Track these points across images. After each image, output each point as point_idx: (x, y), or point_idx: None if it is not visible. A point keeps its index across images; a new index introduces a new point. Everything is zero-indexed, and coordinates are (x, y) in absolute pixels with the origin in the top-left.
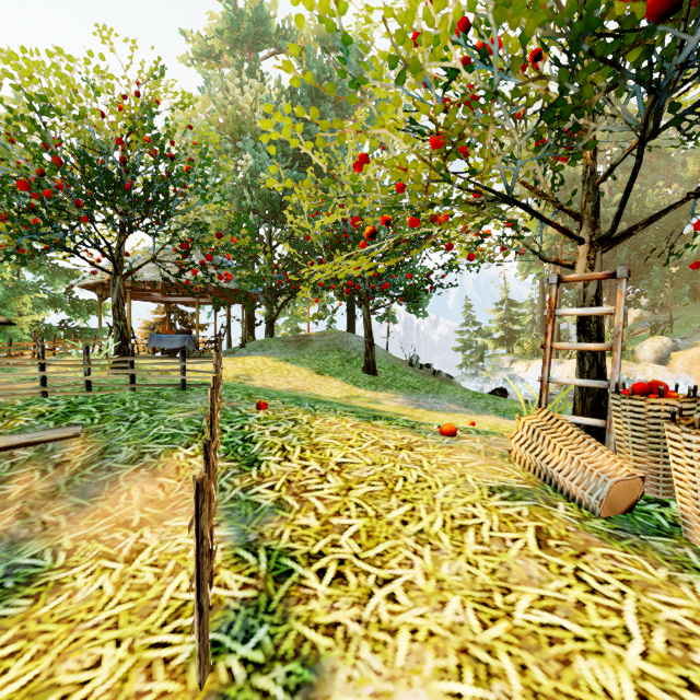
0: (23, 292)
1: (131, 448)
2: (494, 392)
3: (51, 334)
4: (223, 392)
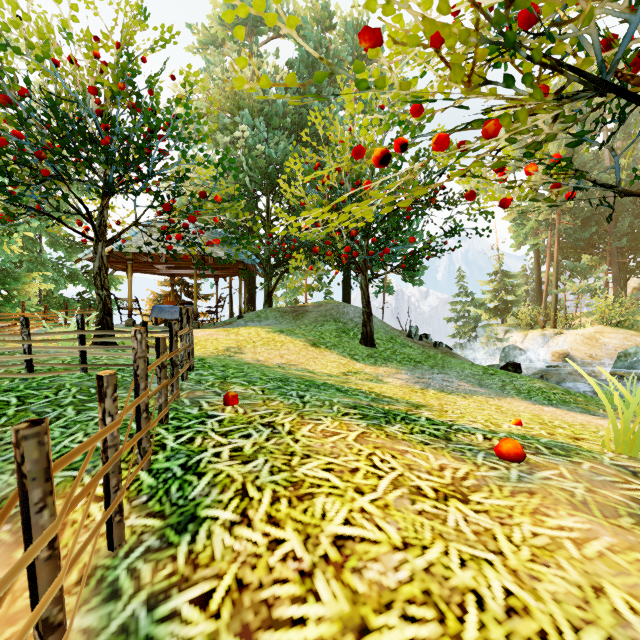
0: (41, 267)
1: (14, 477)
2: (506, 367)
3: (69, 305)
4: (193, 373)
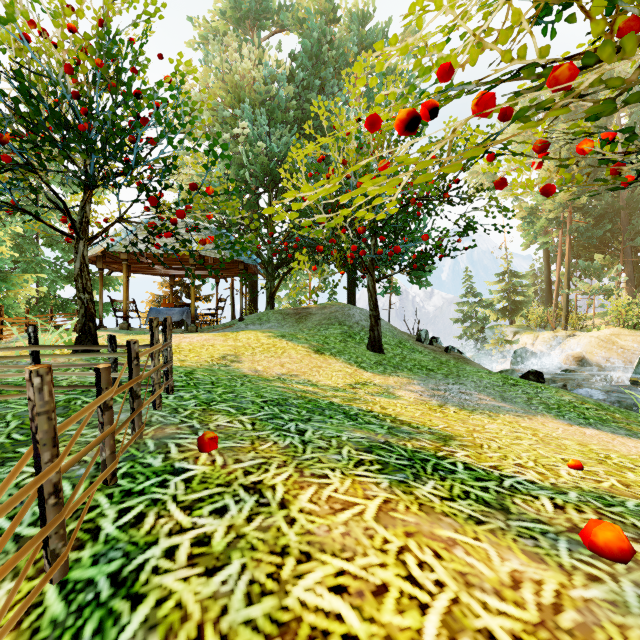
0: (37, 267)
1: None
2: (527, 375)
3: (67, 307)
4: (172, 396)
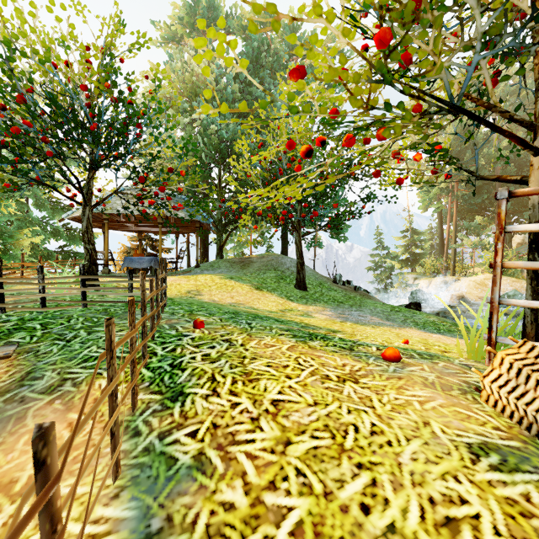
0: (29, 224)
1: (55, 373)
2: (410, 305)
3: (52, 257)
4: (167, 308)
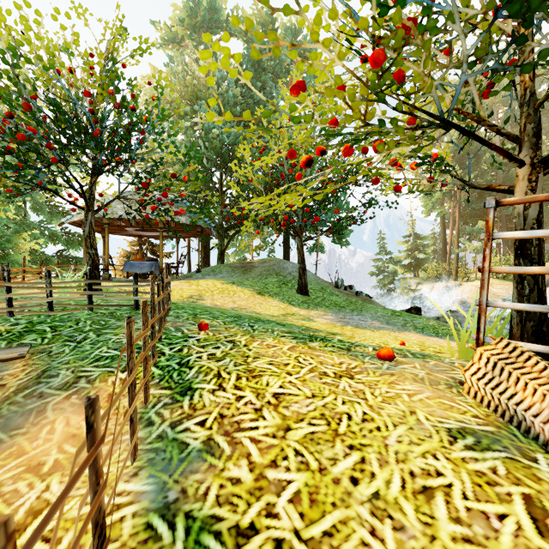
0: (27, 228)
1: (69, 372)
2: (410, 310)
3: (50, 261)
4: (172, 311)
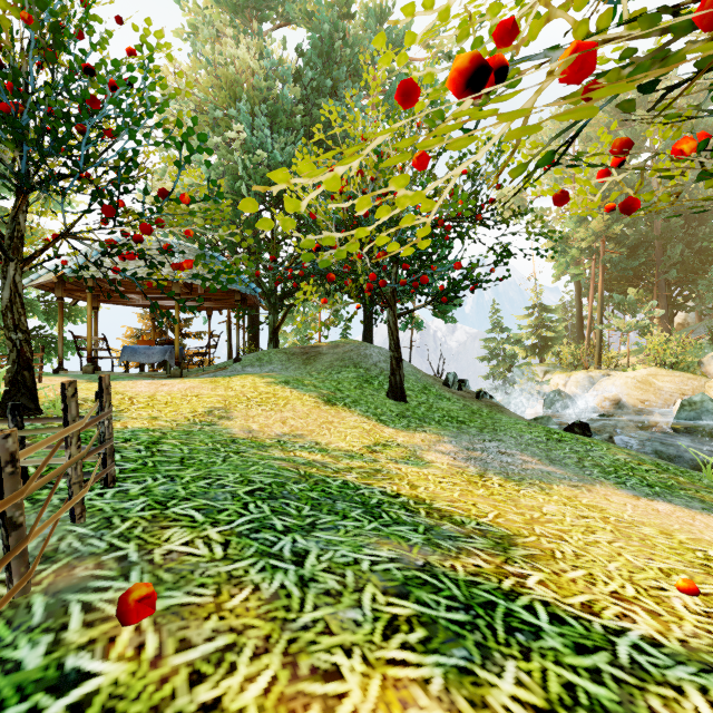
0: None
1: None
2: (572, 428)
3: None
4: (111, 492)
